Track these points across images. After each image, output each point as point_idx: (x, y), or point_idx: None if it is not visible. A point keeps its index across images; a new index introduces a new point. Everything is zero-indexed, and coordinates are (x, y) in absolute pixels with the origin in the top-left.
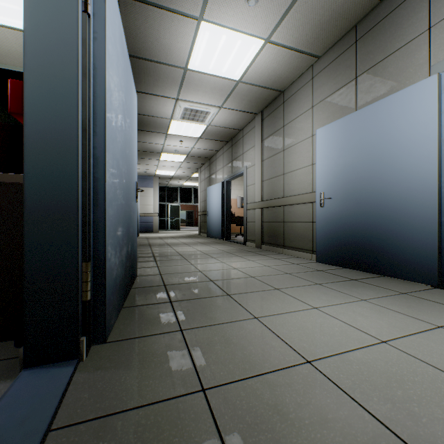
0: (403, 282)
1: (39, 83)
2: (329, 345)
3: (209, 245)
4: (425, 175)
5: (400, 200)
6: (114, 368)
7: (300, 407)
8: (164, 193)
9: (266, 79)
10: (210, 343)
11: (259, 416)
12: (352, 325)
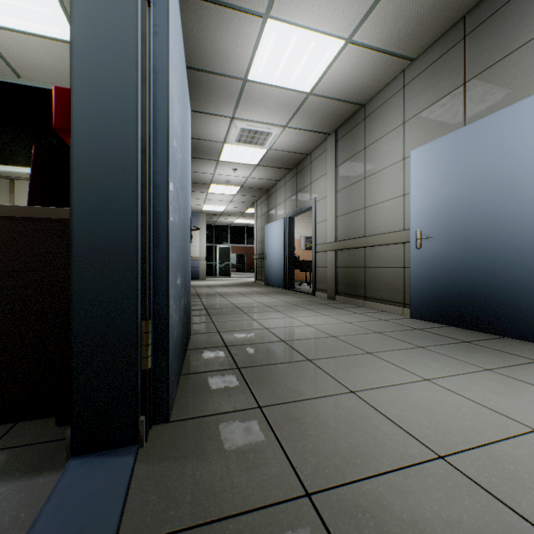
0: (533, 345)
1: (90, 90)
2: (462, 434)
3: (270, 295)
4: None
5: (529, 239)
6: (184, 459)
7: (449, 527)
8: (211, 233)
9: (344, 90)
10: (301, 425)
11: None
12: (484, 405)
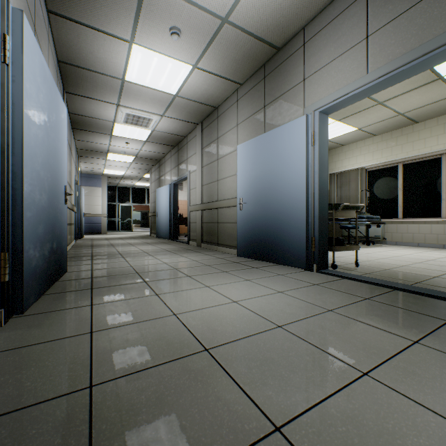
0: (289, 267)
1: None
2: (197, 306)
3: (154, 245)
4: (300, 188)
5: (287, 206)
6: (27, 328)
7: (151, 334)
8: (114, 193)
9: (200, 96)
10: (111, 310)
11: (122, 339)
12: (223, 295)
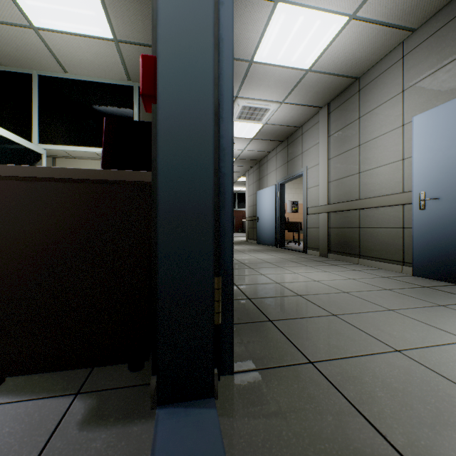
0: None
1: (172, 57)
2: None
3: (265, 252)
4: None
5: None
6: (262, 416)
7: None
8: None
9: (341, 65)
10: (364, 386)
11: None
12: None
